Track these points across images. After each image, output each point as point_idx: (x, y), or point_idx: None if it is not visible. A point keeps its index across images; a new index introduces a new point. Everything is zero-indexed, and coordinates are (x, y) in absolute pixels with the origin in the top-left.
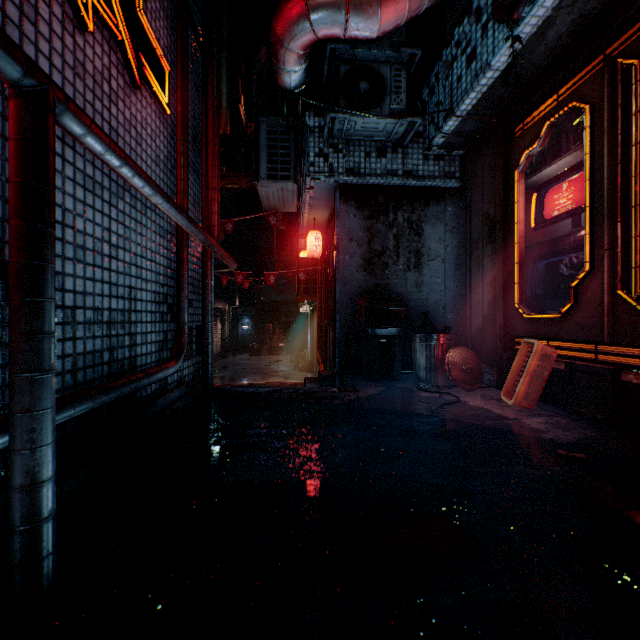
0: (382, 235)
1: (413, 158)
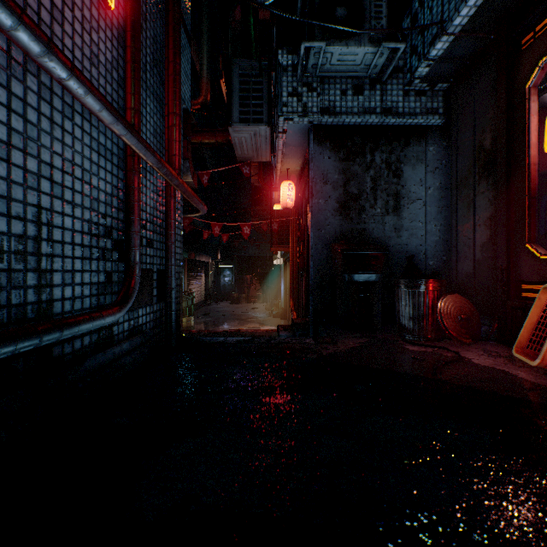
0: (358, 177)
1: (392, 94)
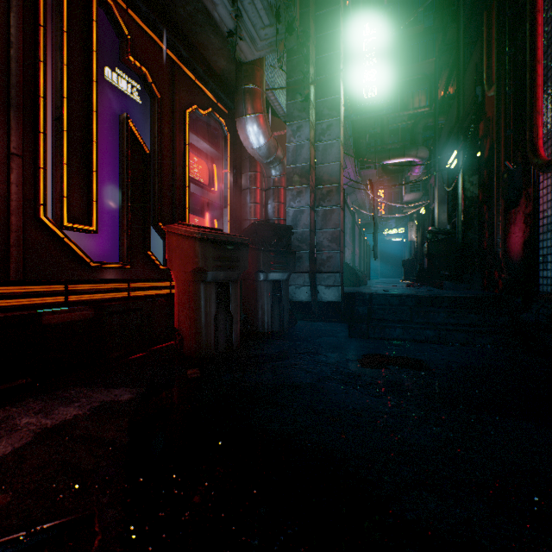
0: None
1: None
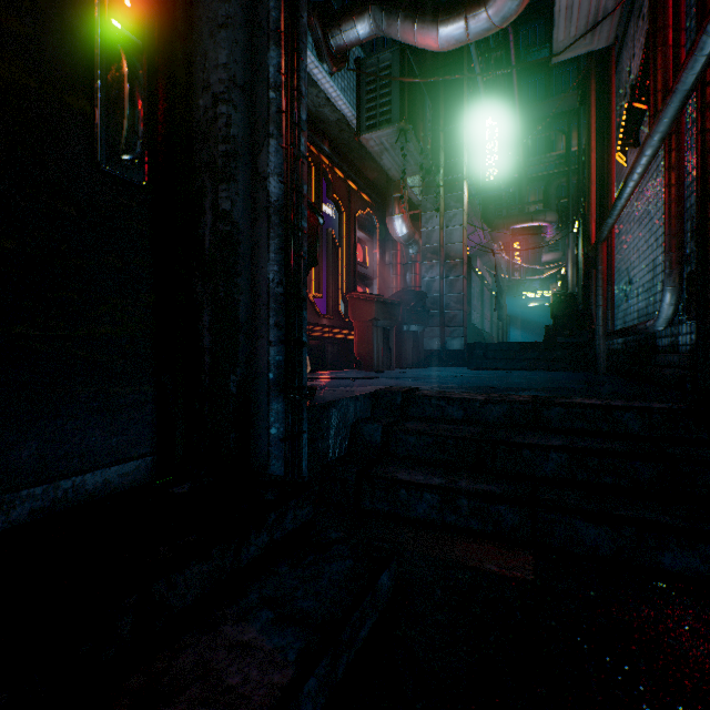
0: None
1: None
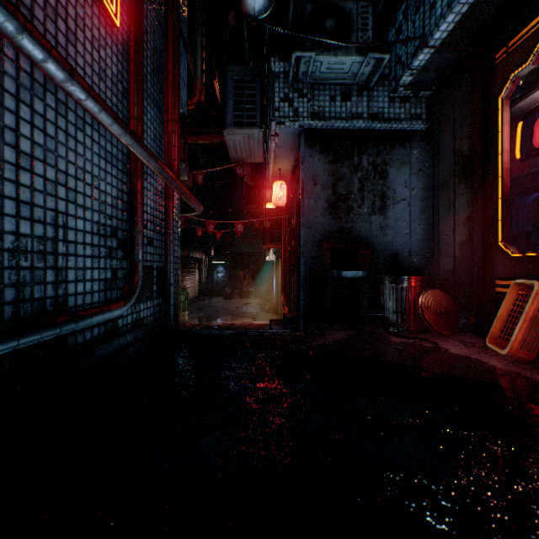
0: (347, 179)
1: (378, 101)
